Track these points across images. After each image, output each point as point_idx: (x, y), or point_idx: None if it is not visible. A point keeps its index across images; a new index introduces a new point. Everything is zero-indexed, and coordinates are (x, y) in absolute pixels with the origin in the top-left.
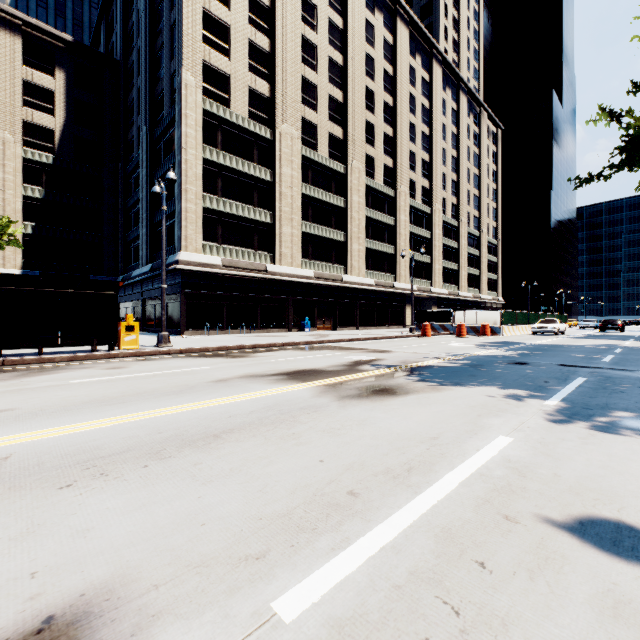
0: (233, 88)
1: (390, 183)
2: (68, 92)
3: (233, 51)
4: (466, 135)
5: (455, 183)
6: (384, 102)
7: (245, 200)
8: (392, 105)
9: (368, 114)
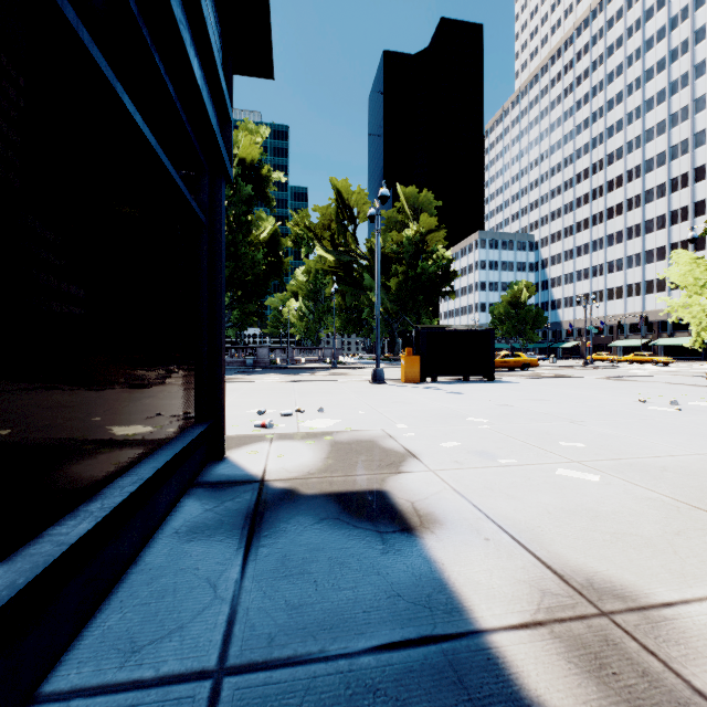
0: None
1: None
2: None
3: None
4: None
5: None
6: None
7: None
8: None
9: None
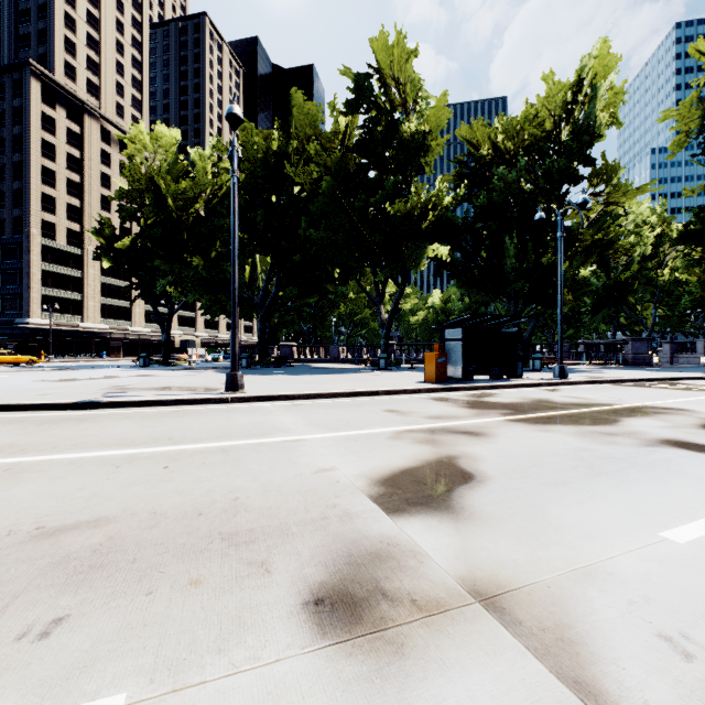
0: (58, 230)
1: None
2: None
3: (58, 211)
4: None
5: None
6: None
7: (65, 288)
8: None
9: None
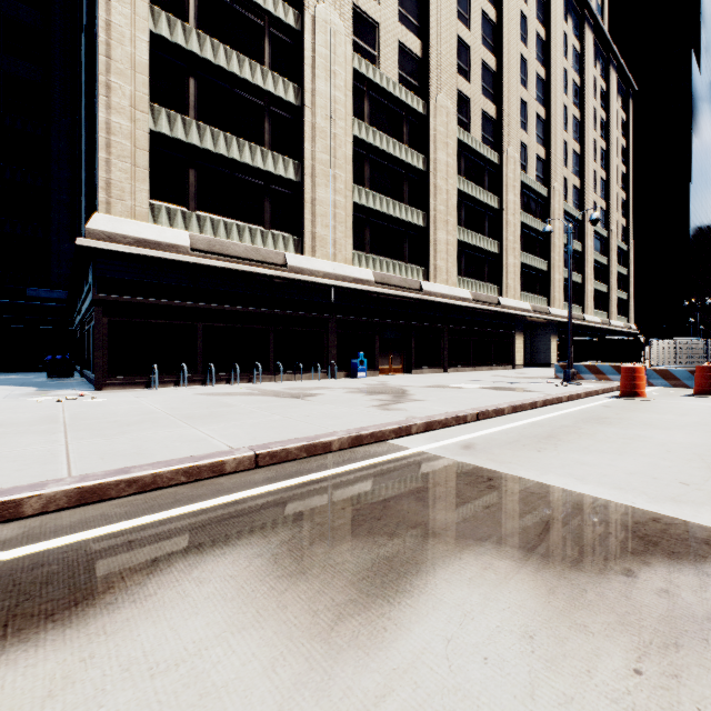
0: None
1: (492, 143)
2: None
3: None
4: (592, 89)
5: (577, 157)
6: (483, 14)
7: (246, 133)
8: (495, 21)
9: (460, 26)
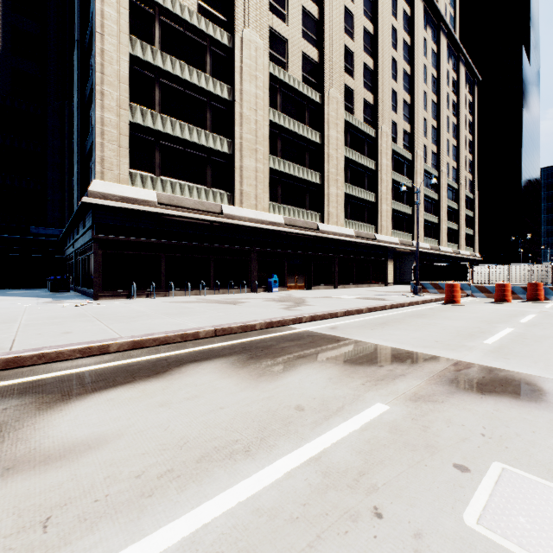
0: None
1: (370, 122)
2: (4, 18)
3: None
4: (446, 80)
5: (435, 130)
6: (364, 29)
7: (194, 121)
8: (372, 34)
9: (347, 39)
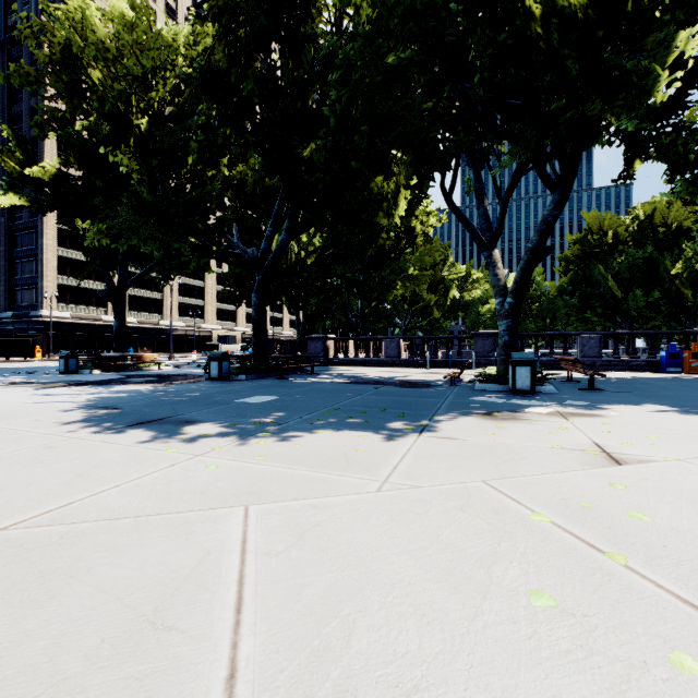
0: None
1: None
2: None
3: None
4: None
5: None
6: None
7: (86, 277)
8: None
9: None
